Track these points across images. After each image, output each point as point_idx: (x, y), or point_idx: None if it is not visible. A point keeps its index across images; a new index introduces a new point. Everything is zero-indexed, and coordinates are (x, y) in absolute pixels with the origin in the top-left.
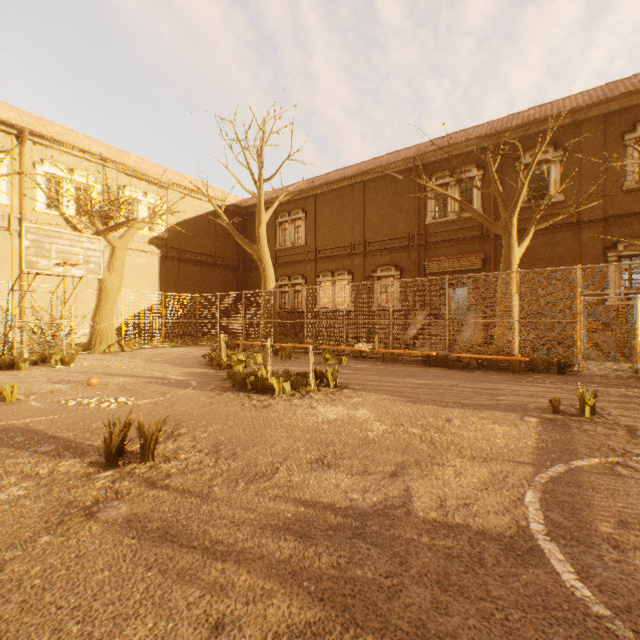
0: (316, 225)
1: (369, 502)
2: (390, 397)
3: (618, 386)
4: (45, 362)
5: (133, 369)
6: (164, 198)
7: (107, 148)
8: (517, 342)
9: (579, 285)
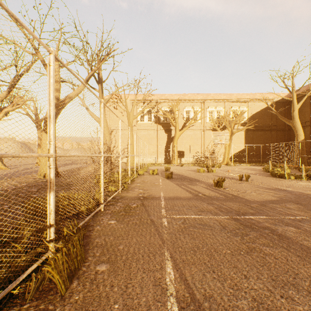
0: None
1: (293, 190)
2: None
3: None
4: (213, 167)
5: (237, 170)
6: (246, 106)
7: (225, 95)
8: None
9: None
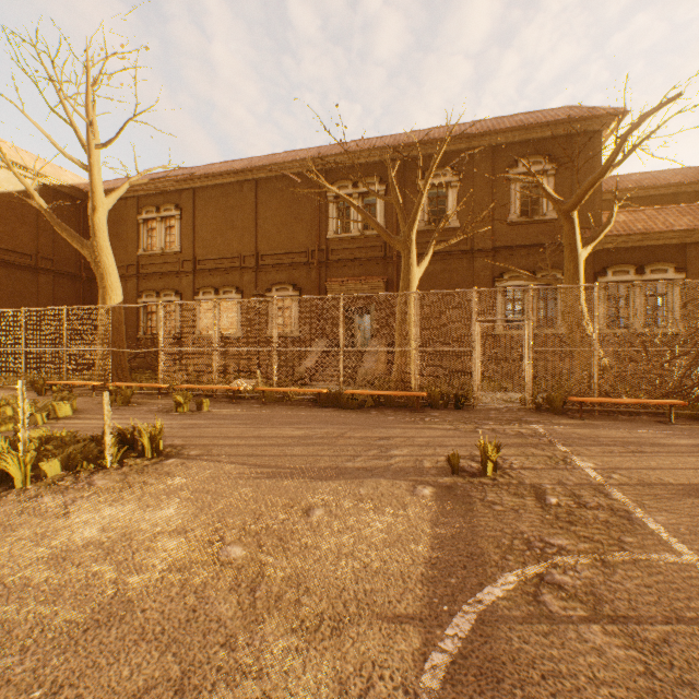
0: (195, 227)
1: None
2: (237, 469)
3: (512, 422)
4: None
5: None
6: None
7: None
8: (416, 374)
9: (475, 310)
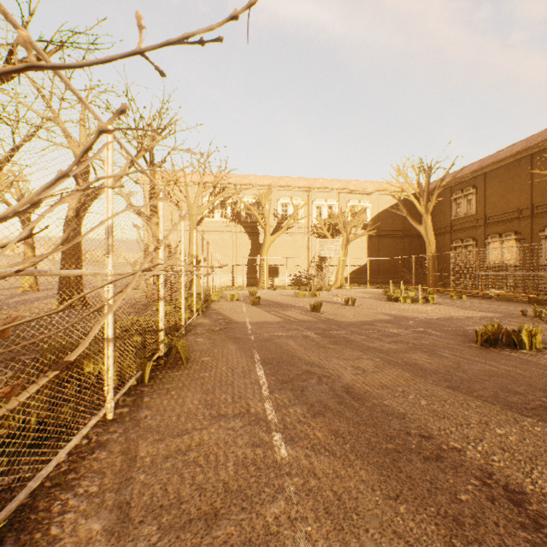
0: (485, 197)
1: (395, 313)
2: (451, 307)
3: None
4: (320, 290)
5: (351, 294)
6: (369, 200)
7: (340, 182)
8: None
9: None
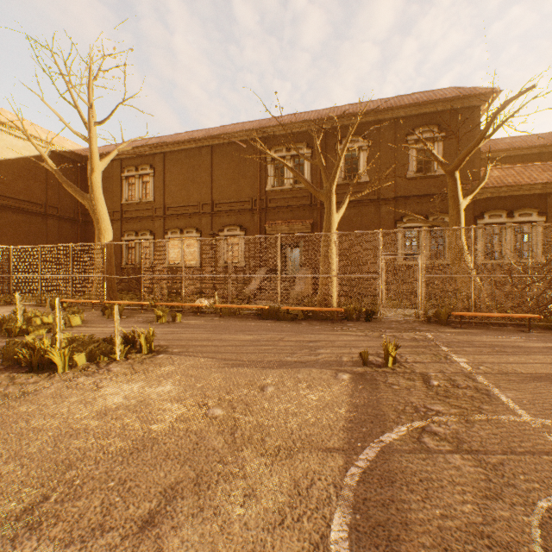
0: (165, 182)
1: None
2: (209, 361)
3: (408, 330)
4: None
5: None
6: None
7: None
8: (336, 295)
9: (381, 246)
